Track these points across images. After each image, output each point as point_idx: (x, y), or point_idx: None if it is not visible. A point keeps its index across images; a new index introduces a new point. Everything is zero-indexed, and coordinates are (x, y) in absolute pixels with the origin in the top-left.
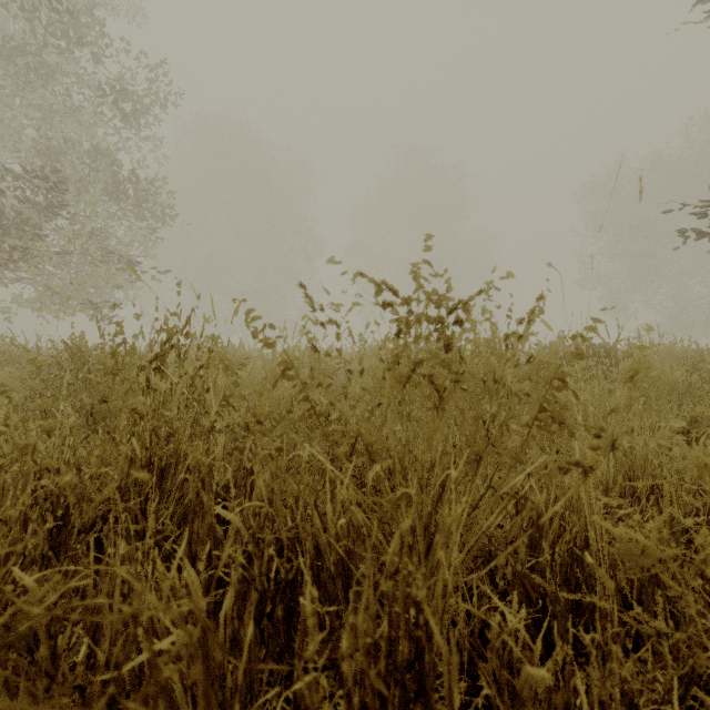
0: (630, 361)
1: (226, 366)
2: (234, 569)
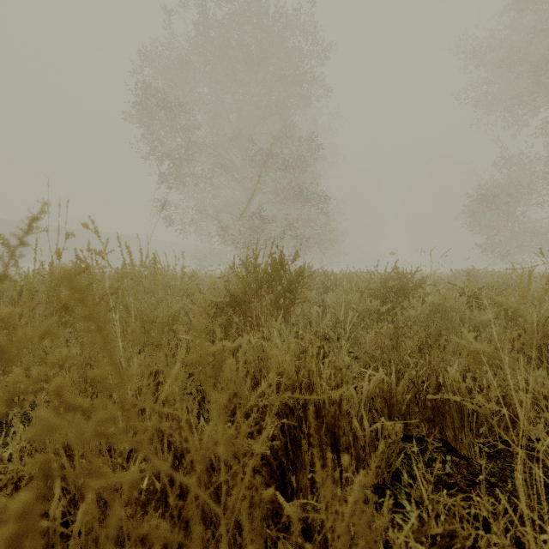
0: None
1: None
2: None
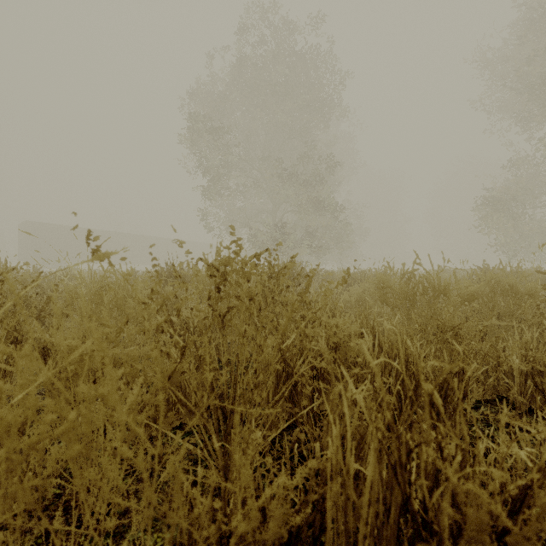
0: None
1: None
2: None
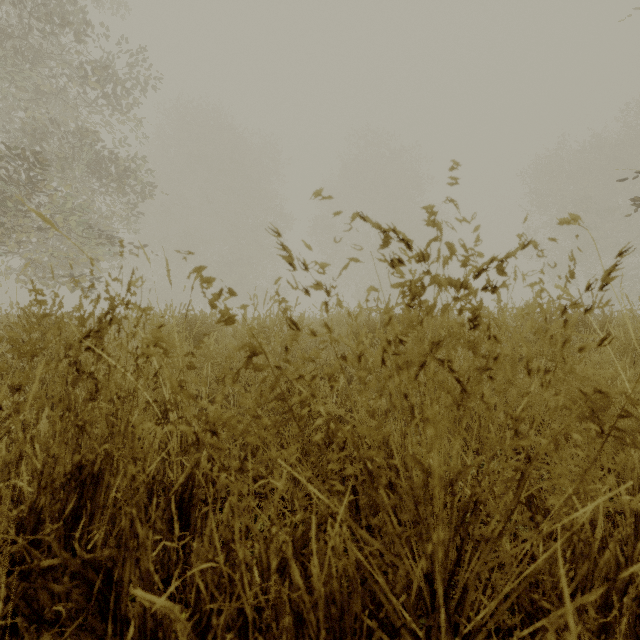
0: (639, 332)
1: (164, 351)
2: (191, 588)
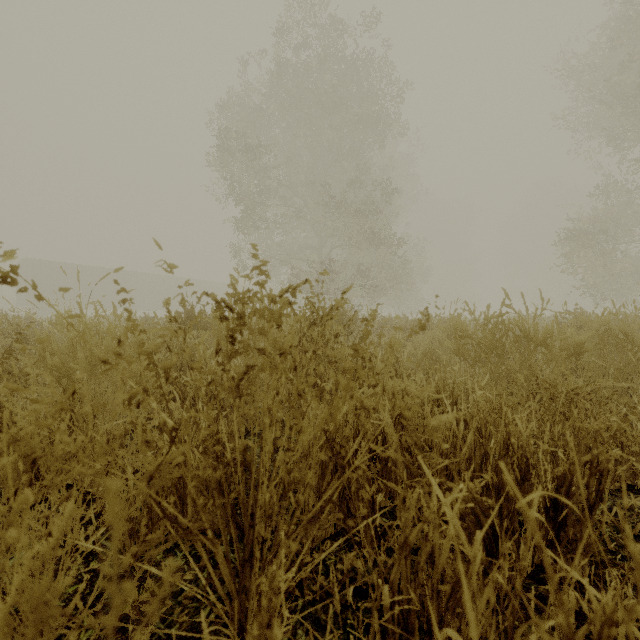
0: None
1: None
2: None
